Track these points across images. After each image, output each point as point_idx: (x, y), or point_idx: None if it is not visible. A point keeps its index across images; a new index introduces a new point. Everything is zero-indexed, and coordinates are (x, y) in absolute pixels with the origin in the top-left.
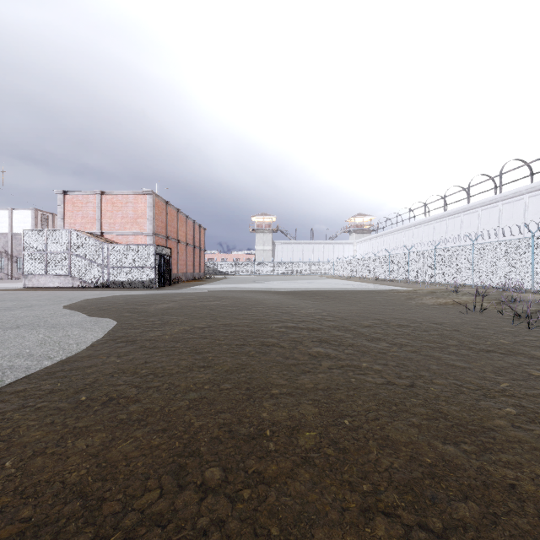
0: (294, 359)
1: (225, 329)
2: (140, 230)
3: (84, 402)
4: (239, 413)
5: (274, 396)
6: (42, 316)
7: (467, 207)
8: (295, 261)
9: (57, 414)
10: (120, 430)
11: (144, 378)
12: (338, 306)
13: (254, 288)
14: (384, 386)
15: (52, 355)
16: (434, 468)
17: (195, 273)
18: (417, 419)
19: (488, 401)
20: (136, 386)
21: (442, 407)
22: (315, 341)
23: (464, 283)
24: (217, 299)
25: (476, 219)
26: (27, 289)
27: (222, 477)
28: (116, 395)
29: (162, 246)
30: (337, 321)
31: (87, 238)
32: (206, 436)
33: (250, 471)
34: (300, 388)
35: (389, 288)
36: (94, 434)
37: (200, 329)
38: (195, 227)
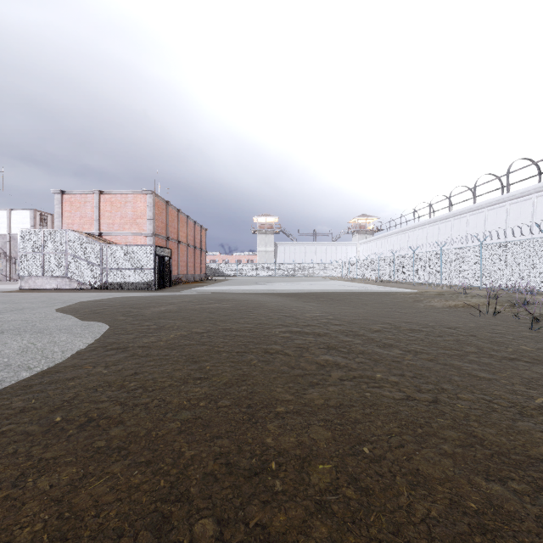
0: (300, 369)
1: (225, 334)
2: (139, 231)
3: (58, 423)
4: (238, 438)
5: (280, 415)
6: (31, 320)
7: (473, 207)
8: (298, 263)
9: (23, 441)
10: (94, 463)
11: (132, 393)
12: (344, 309)
13: (256, 290)
14: (404, 403)
15: (32, 365)
16: (483, 518)
17: (196, 275)
18: (449, 446)
19: (527, 421)
20: (121, 404)
21: (475, 429)
22: (323, 348)
23: (472, 285)
24: (217, 302)
25: (482, 220)
26: (23, 291)
27: (216, 533)
28: (97, 415)
29: (162, 247)
30: (345, 326)
31: (85, 238)
32: (198, 472)
33: (251, 523)
34: (309, 405)
35: (395, 289)
36: (62, 469)
37: (198, 334)
38: (196, 228)
